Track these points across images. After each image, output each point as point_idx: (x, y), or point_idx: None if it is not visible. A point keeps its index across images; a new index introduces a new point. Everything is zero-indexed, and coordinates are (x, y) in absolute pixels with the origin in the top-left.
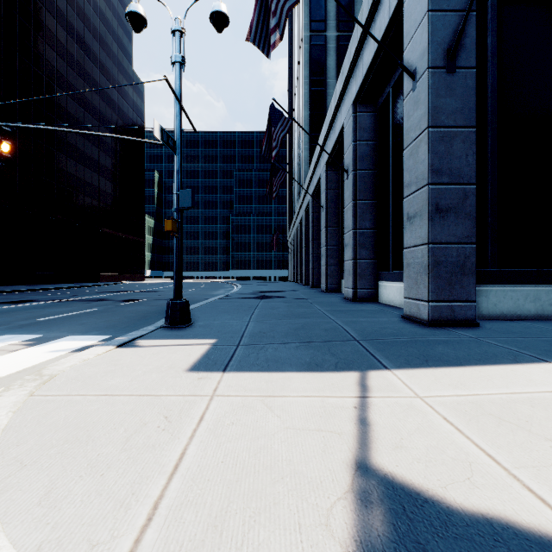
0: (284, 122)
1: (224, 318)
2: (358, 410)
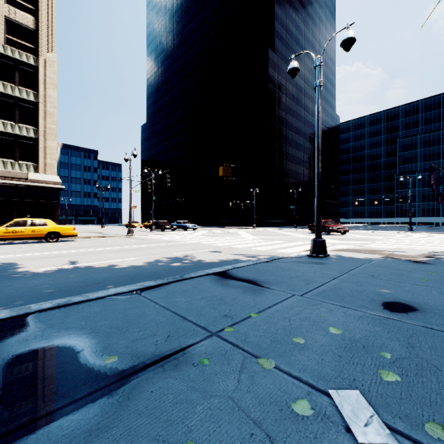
0: (438, 178)
1: (420, 230)
2: (439, 233)
